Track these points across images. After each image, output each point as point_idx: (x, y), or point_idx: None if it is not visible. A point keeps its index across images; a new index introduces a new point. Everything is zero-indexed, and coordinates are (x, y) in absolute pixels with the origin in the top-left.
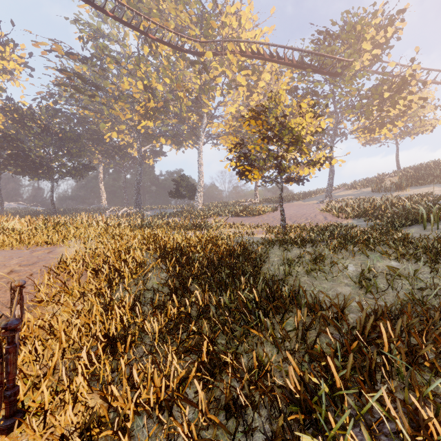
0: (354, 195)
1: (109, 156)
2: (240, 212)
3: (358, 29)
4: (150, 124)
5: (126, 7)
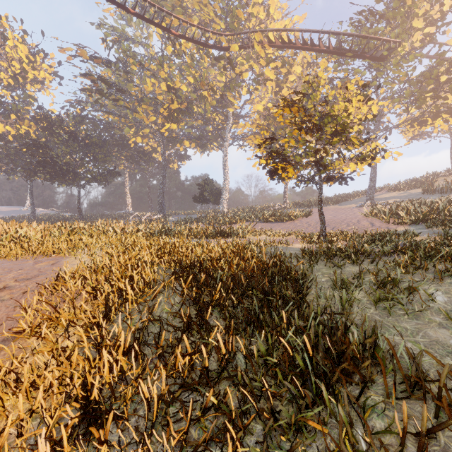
0: (400, 197)
1: (134, 161)
2: (269, 217)
3: (408, 4)
4: (174, 126)
5: (148, 2)
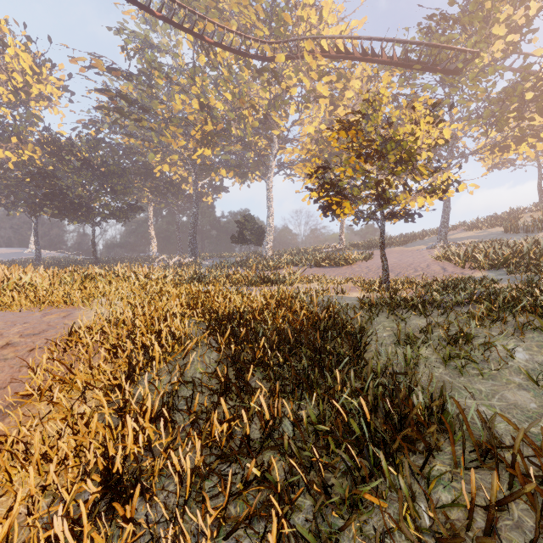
0: (478, 237)
1: (160, 194)
2: (321, 261)
3: (487, 7)
4: (208, 152)
5: (176, 3)
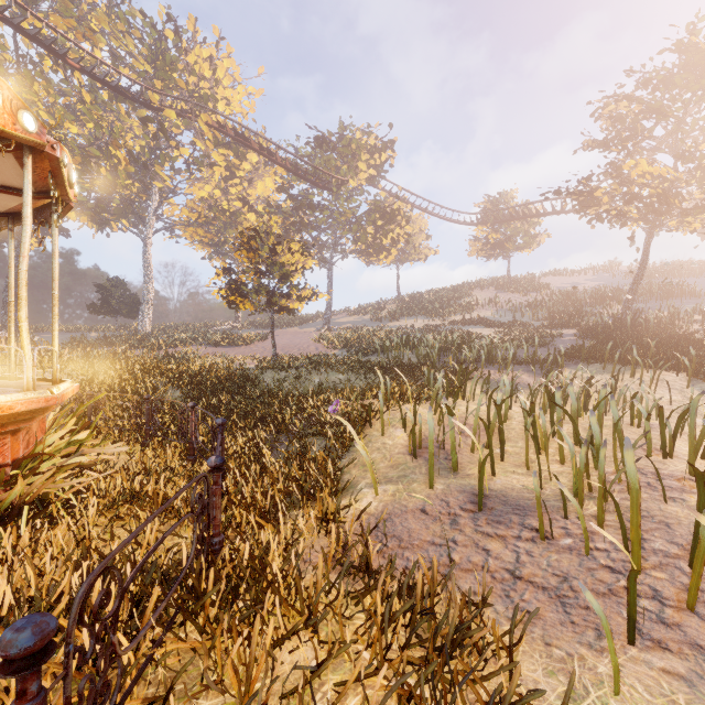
0: (354, 323)
1: None
2: (220, 341)
3: (354, 148)
4: None
5: (29, 12)
